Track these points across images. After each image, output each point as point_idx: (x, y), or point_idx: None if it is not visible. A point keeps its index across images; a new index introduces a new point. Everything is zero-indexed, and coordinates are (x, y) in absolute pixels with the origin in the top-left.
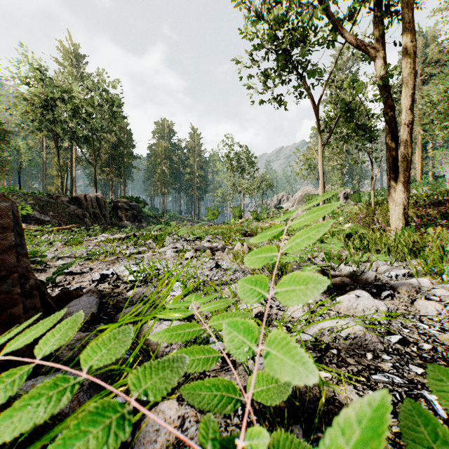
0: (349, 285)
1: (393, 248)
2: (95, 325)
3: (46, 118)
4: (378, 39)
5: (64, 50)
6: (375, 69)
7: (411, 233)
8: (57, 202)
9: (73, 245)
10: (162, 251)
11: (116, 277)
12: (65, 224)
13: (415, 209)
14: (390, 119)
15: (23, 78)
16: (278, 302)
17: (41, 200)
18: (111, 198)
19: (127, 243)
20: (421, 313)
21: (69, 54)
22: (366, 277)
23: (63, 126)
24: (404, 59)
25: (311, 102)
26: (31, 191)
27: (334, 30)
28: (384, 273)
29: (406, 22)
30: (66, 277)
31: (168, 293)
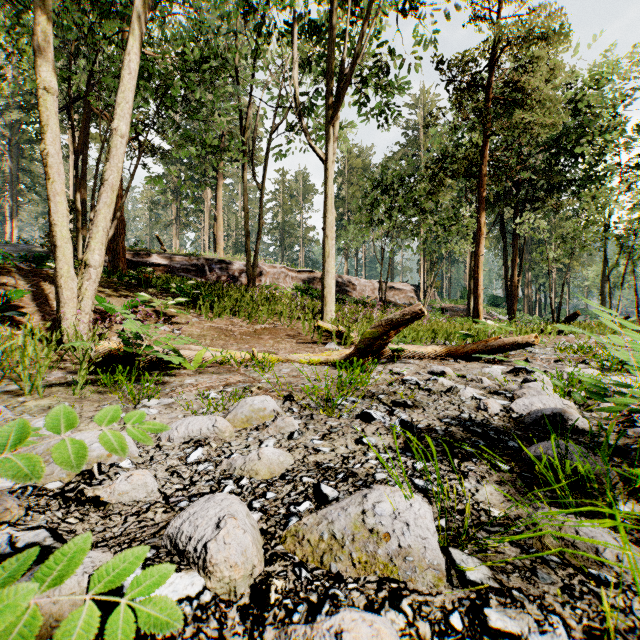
0: None
1: None
2: None
3: None
4: None
5: None
6: None
7: None
8: None
9: None
10: None
11: None
12: None
13: None
14: None
15: None
16: None
17: None
18: None
19: None
20: (154, 498)
21: None
22: None
23: None
24: None
25: None
26: None
27: None
28: None
29: None
30: None
31: None
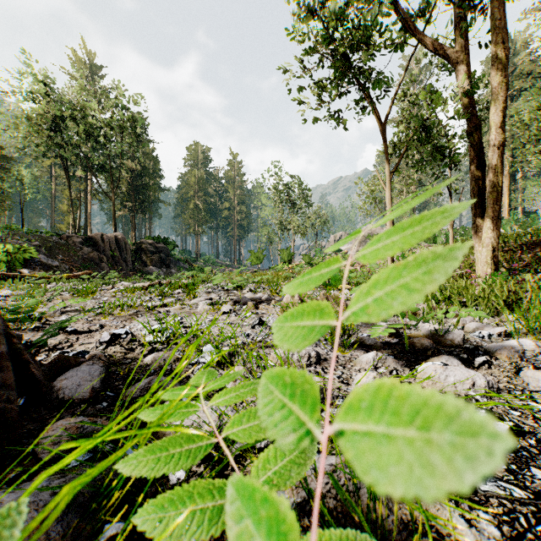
0: (430, 348)
1: (482, 299)
2: (96, 405)
3: (55, 142)
4: (460, 42)
5: (76, 60)
6: (457, 79)
7: (502, 281)
8: (68, 243)
9: (84, 296)
10: (193, 303)
11: (130, 338)
12: (77, 270)
13: (504, 251)
14: (475, 140)
15: (27, 93)
16: (340, 372)
17: (48, 241)
18: (134, 239)
19: (150, 293)
20: (530, 388)
21: (83, 64)
22: (452, 337)
23: (75, 151)
24: (493, 66)
25: (377, 120)
26: (37, 230)
27: (405, 31)
28: (473, 333)
29: (496, 19)
30: (68, 337)
31: (197, 360)
